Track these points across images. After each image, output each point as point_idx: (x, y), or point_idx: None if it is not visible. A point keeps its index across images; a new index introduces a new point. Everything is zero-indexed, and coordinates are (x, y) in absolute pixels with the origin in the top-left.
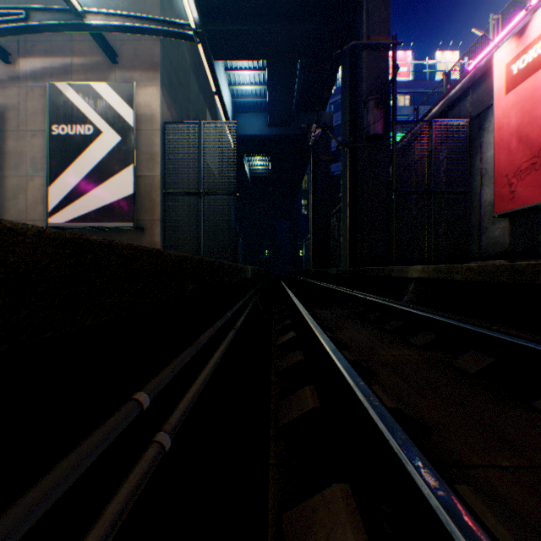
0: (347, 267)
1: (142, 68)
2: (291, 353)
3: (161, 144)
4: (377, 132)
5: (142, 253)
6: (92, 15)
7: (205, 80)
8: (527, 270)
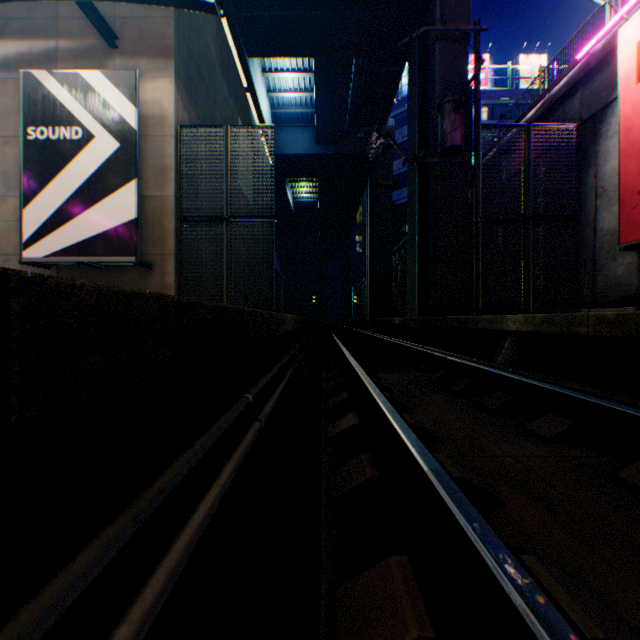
0: (416, 316)
1: (150, 54)
2: (353, 459)
3: (175, 154)
4: (455, 143)
5: None
6: None
7: (237, 81)
8: None
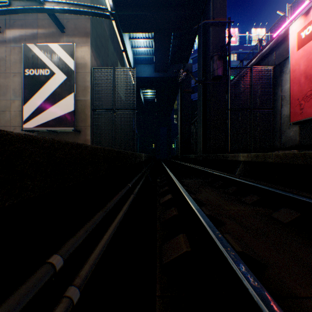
0: (201, 154)
1: (79, 35)
2: (169, 209)
3: (91, 80)
4: (219, 74)
5: (63, 145)
6: (49, 3)
7: (117, 44)
8: None
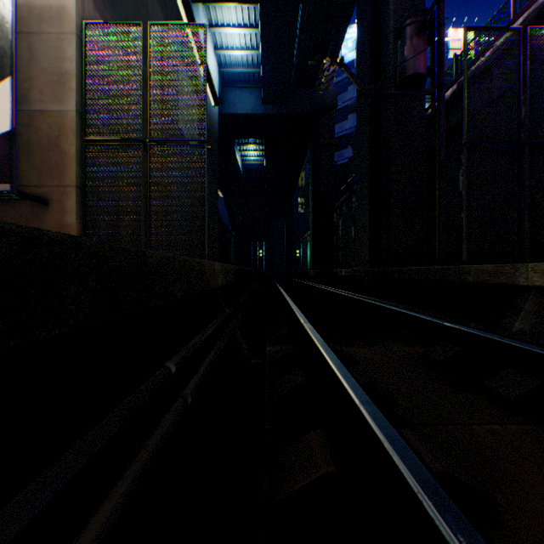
0: (367, 267)
1: None
2: None
3: (78, 58)
4: (418, 70)
5: None
6: None
7: (177, 18)
8: None
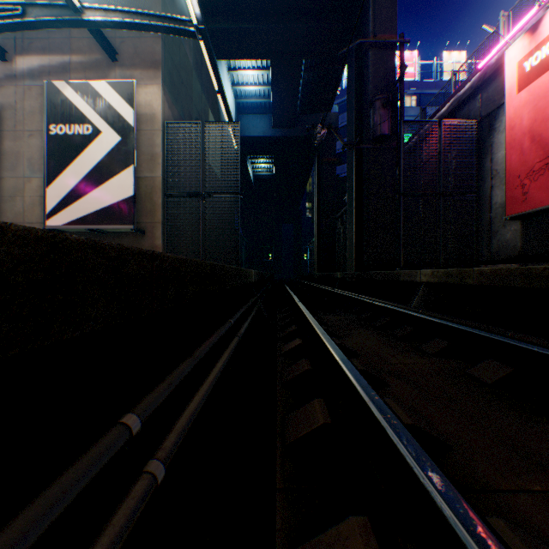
0: (353, 271)
1: (142, 66)
2: (297, 362)
3: (162, 144)
4: (384, 132)
5: (134, 255)
6: (91, 11)
7: (208, 80)
8: (543, 274)
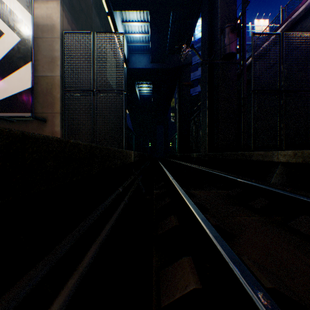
0: (206, 152)
1: None
2: None
3: (61, 49)
4: (232, 51)
5: None
6: None
7: (106, 20)
8: None
